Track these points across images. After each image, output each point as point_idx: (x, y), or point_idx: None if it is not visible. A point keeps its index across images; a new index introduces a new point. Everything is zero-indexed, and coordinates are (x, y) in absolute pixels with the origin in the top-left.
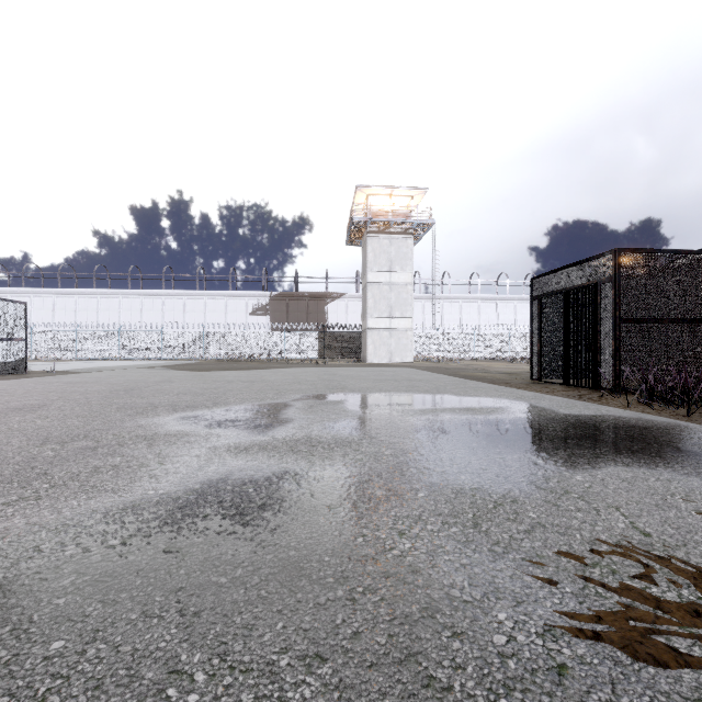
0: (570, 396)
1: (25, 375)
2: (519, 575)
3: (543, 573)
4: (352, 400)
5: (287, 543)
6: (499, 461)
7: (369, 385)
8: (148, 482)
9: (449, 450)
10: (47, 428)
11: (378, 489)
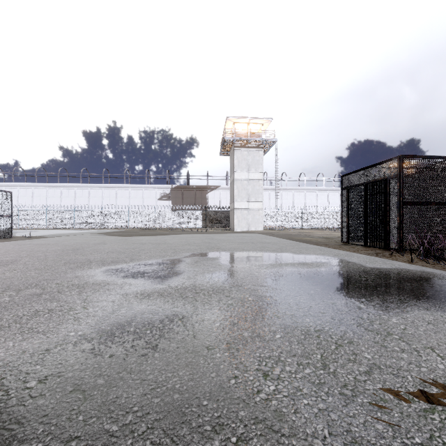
0: (370, 254)
1: (10, 239)
2: (370, 422)
3: (391, 419)
4: (224, 257)
5: (173, 385)
6: (332, 305)
7: (235, 246)
8: (72, 324)
9: (294, 296)
10: (11, 278)
11: (245, 331)
